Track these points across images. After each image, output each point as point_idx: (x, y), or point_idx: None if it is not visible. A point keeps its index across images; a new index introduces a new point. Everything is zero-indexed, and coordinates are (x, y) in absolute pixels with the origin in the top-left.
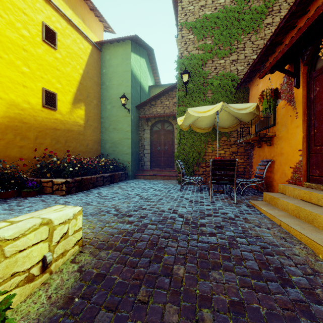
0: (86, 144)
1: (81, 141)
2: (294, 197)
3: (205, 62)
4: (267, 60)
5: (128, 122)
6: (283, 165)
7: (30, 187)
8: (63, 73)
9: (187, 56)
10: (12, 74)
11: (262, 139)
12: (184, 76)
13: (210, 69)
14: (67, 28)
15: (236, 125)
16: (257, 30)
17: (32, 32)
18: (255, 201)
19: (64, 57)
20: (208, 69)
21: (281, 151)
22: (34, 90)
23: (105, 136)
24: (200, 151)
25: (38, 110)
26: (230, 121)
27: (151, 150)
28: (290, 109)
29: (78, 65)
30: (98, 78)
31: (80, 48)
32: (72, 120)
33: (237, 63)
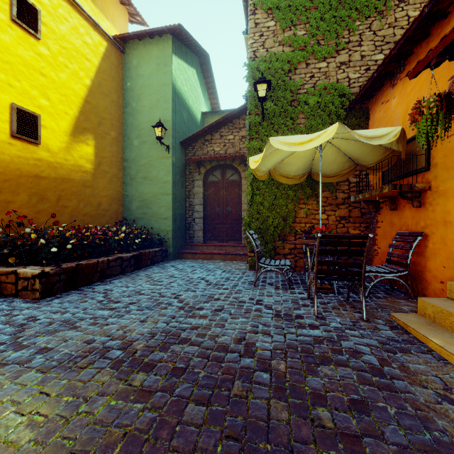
0: (97, 202)
1: (87, 197)
2: None
3: (294, 67)
4: (410, 53)
5: (168, 168)
6: (451, 244)
7: None
8: (53, 82)
9: (264, 57)
10: None
11: (405, 195)
12: (260, 87)
13: (303, 78)
14: (61, 6)
15: (348, 172)
16: (382, 11)
17: None
18: (402, 315)
19: (55, 55)
20: (299, 78)
21: (446, 217)
22: None
23: (131, 190)
24: (286, 214)
25: (2, 142)
26: (339, 164)
27: (204, 213)
28: None
29: (82, 71)
30: (119, 96)
31: (86, 43)
32: (70, 162)
33: (348, 67)
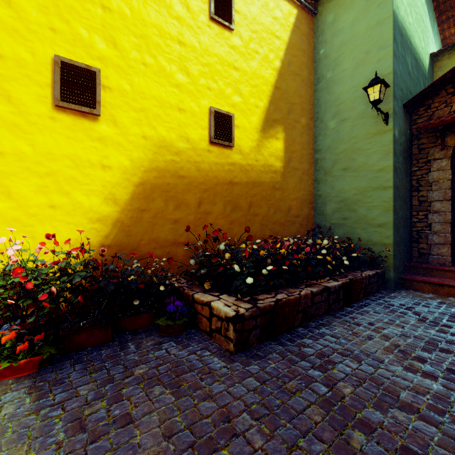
0: (286, 207)
1: (276, 202)
2: None
3: None
4: None
5: (385, 148)
6: None
7: (169, 315)
8: (244, 75)
9: None
10: (161, 91)
11: None
12: None
13: None
14: None
15: None
16: None
17: (192, 8)
18: None
19: (246, 43)
20: None
21: None
22: (196, 115)
23: (324, 188)
24: None
25: (203, 150)
26: None
27: (453, 214)
28: None
29: (271, 53)
30: (309, 72)
31: (275, 19)
32: (260, 162)
33: None
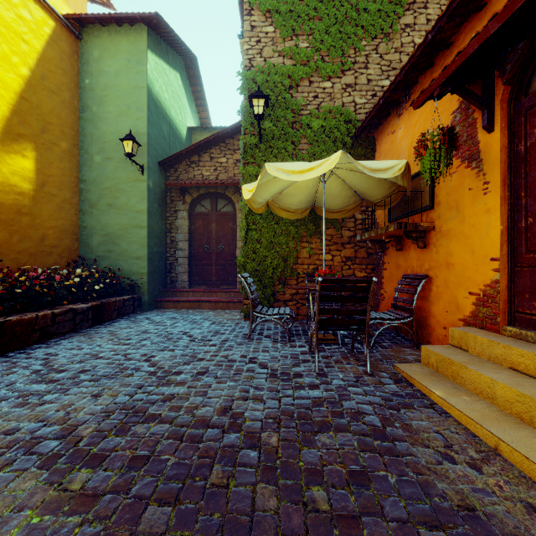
0: (39, 235)
1: (23, 228)
2: (493, 360)
3: (296, 83)
4: (415, 82)
5: (142, 194)
6: (453, 288)
7: None
8: None
9: (262, 67)
10: None
11: (410, 235)
12: (256, 102)
13: (306, 97)
14: None
15: (354, 207)
16: (388, 33)
17: None
18: (407, 366)
19: None
20: (301, 96)
21: (448, 259)
22: None
23: (90, 220)
24: (287, 254)
25: None
26: (344, 198)
27: (190, 251)
28: (471, 176)
29: (16, 55)
30: (73, 96)
31: (22, 18)
32: None
33: (354, 91)
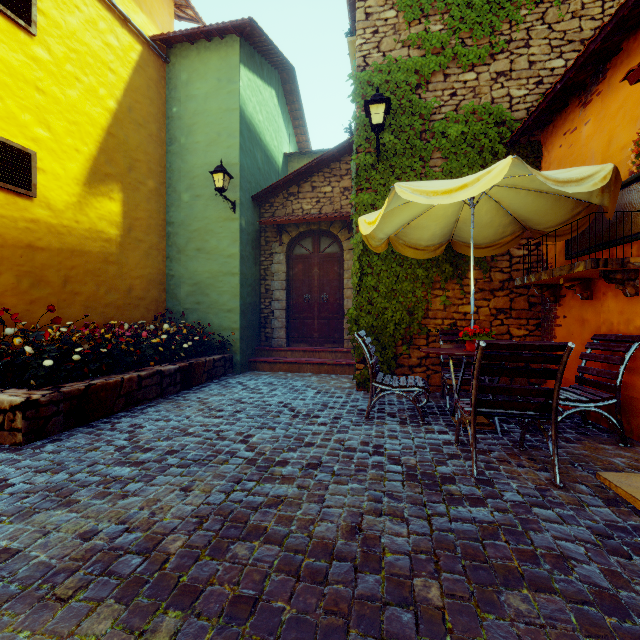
0: (126, 286)
1: (110, 279)
2: None
3: (425, 80)
4: (617, 50)
5: (234, 235)
6: None
7: None
8: (56, 103)
9: (380, 64)
10: None
11: (612, 276)
12: (374, 109)
13: (440, 96)
14: None
15: (511, 240)
16: None
17: None
18: (621, 478)
19: (59, 61)
20: (433, 96)
21: None
22: None
23: (178, 268)
24: (414, 306)
25: None
26: (497, 228)
27: (288, 302)
28: None
29: (103, 87)
30: (160, 128)
31: (109, 46)
32: (84, 225)
33: (509, 80)
